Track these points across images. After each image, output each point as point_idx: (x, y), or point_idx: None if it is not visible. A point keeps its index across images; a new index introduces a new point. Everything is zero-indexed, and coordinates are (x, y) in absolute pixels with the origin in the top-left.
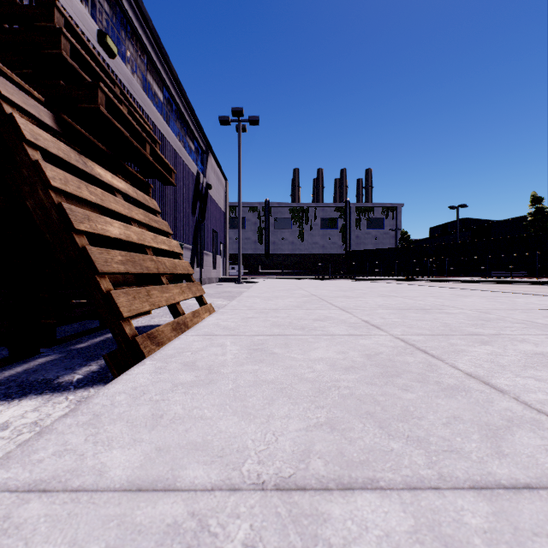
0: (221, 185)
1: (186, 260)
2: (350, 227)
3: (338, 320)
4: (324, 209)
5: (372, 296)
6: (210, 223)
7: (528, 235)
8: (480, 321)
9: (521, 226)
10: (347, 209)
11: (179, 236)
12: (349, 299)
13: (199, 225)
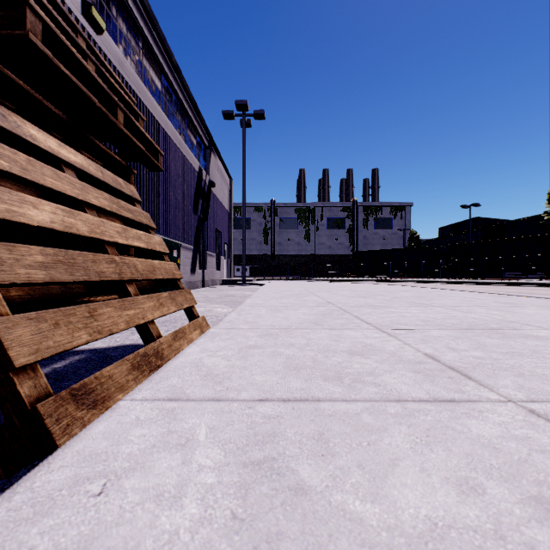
0: (225, 183)
1: (187, 261)
2: (357, 227)
3: (387, 354)
4: (330, 209)
5: (402, 305)
6: (213, 223)
7: (547, 235)
8: None
9: (537, 225)
10: (354, 209)
11: (179, 236)
12: (377, 309)
13: (202, 224)
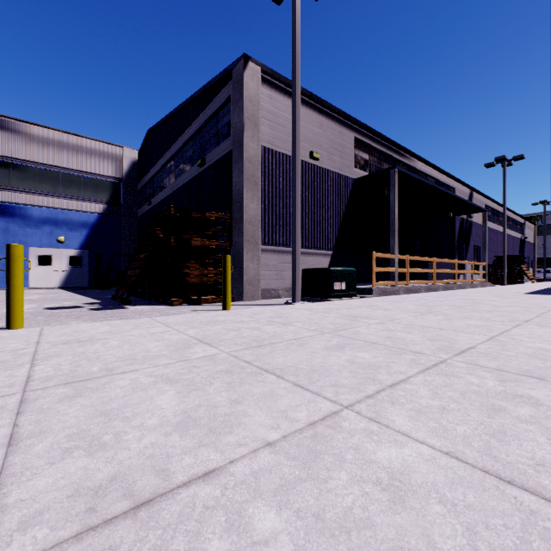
0: (531, 230)
1: None
2: None
3: None
4: None
5: None
6: (525, 254)
7: None
8: None
9: None
10: None
11: None
12: None
13: None
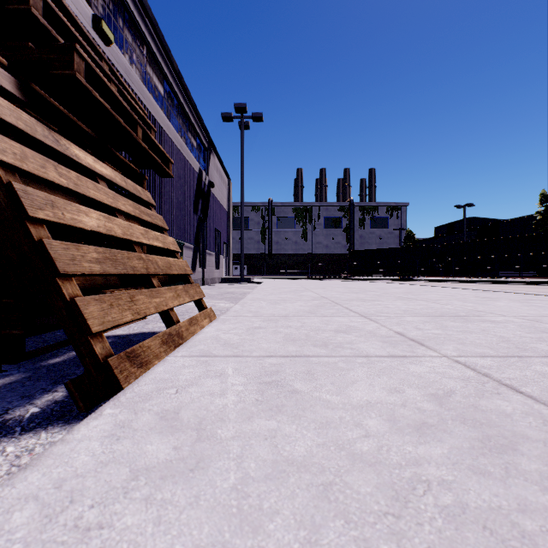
0: (224, 183)
1: (187, 260)
2: (354, 226)
3: (365, 332)
4: (327, 208)
5: (389, 299)
6: (212, 222)
7: (538, 235)
8: (543, 334)
9: (530, 225)
10: (351, 208)
11: (180, 235)
12: (366, 302)
13: (202, 224)
